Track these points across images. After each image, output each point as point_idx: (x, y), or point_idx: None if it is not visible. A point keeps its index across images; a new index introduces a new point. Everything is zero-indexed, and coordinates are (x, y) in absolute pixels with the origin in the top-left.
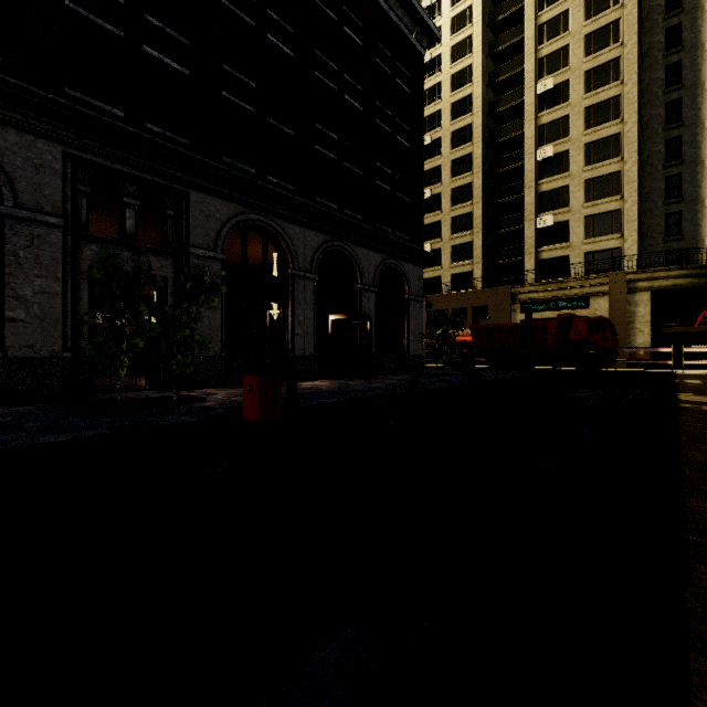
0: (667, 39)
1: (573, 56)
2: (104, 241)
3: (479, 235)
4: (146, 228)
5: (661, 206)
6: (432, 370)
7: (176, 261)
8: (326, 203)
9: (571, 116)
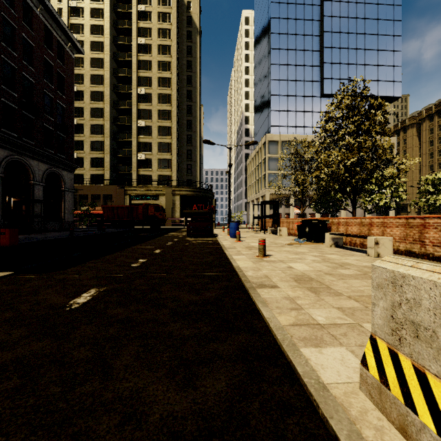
0: (187, 94)
1: (153, 84)
2: None
3: (108, 155)
4: None
5: (185, 160)
6: (79, 229)
7: None
8: (10, 133)
9: (153, 111)
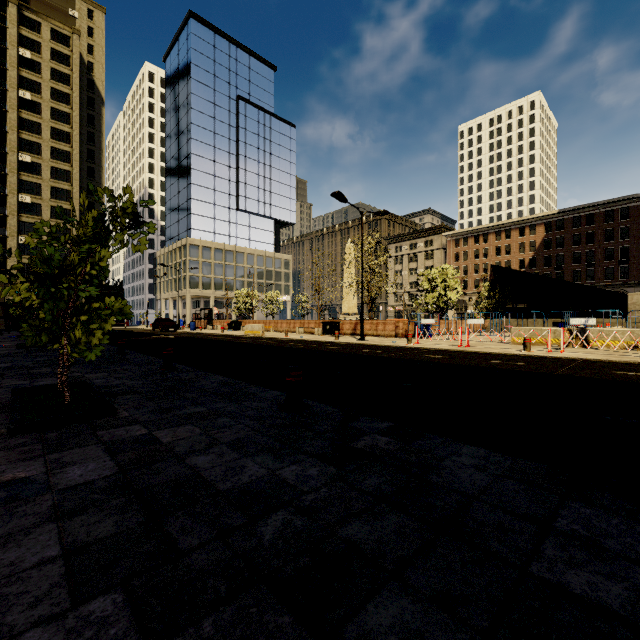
0: (89, 171)
1: (44, 153)
2: None
3: None
4: None
5: None
6: None
7: None
8: None
9: (43, 186)
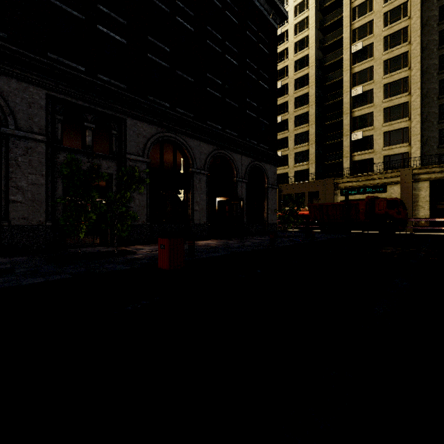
0: (440, 13)
1: (376, 27)
2: (72, 151)
3: (313, 146)
4: (101, 143)
5: (436, 124)
6: (282, 233)
7: (118, 163)
8: (214, 125)
9: (374, 66)
